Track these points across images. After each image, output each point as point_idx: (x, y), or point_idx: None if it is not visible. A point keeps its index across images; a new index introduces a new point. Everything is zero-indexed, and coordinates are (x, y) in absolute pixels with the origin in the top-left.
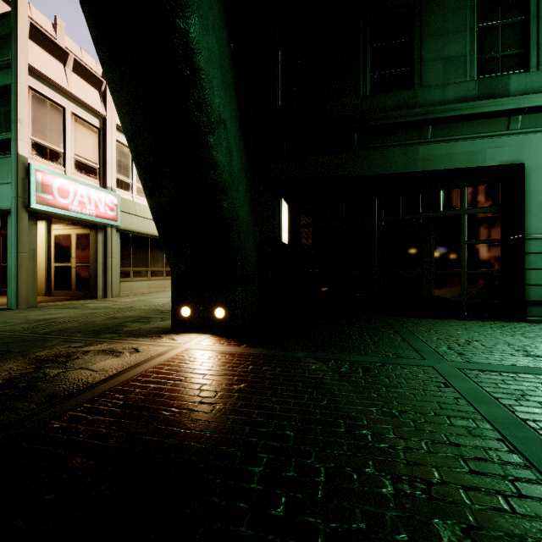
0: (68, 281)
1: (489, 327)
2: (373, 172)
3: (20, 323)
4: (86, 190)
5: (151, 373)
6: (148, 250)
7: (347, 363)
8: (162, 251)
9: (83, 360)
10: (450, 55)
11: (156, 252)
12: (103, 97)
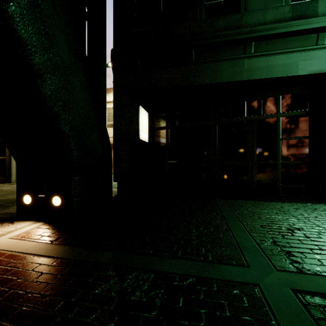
0: None
1: (303, 210)
2: (207, 81)
3: None
4: None
5: None
6: None
7: (150, 279)
8: None
9: None
10: None
11: None
12: None
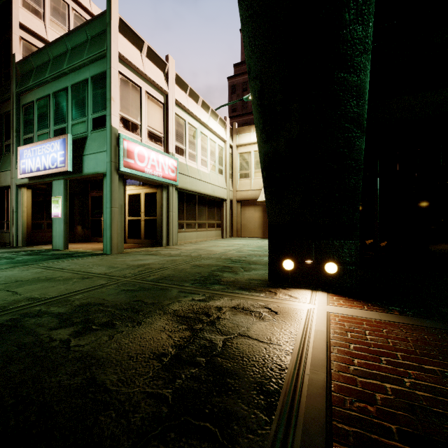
0: (138, 231)
1: None
2: None
3: (124, 268)
4: (156, 155)
5: (342, 354)
6: (196, 205)
7: None
8: (205, 206)
9: (228, 321)
10: None
11: (201, 207)
12: (166, 77)
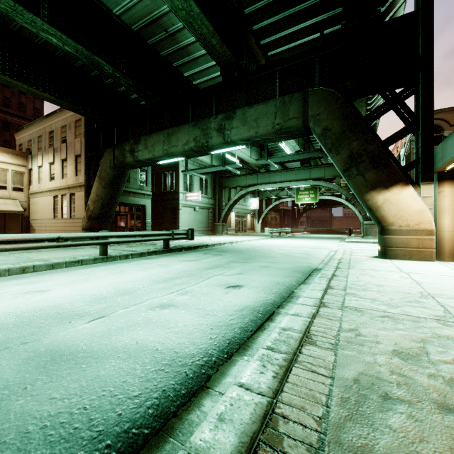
0: None
1: None
2: (120, 201)
3: None
4: None
5: None
6: None
7: None
8: None
9: None
10: (135, 178)
11: None
12: None
